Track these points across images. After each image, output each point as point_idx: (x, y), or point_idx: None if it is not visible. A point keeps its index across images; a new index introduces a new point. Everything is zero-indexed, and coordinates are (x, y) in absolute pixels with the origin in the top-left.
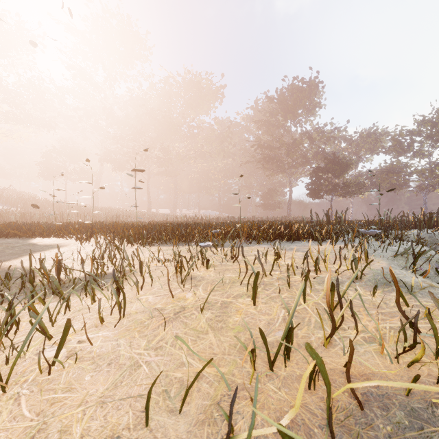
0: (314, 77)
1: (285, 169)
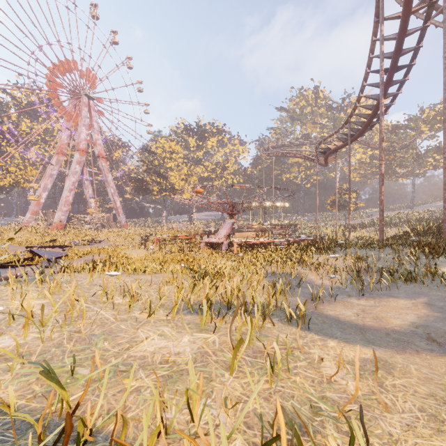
0: None
1: None
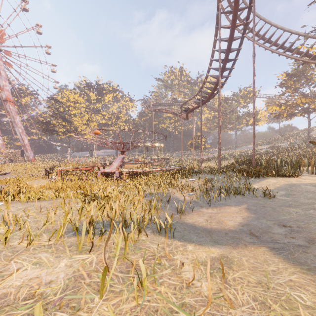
0: None
1: None
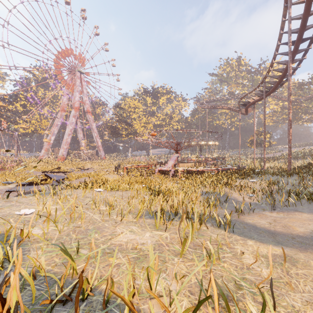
0: None
1: None
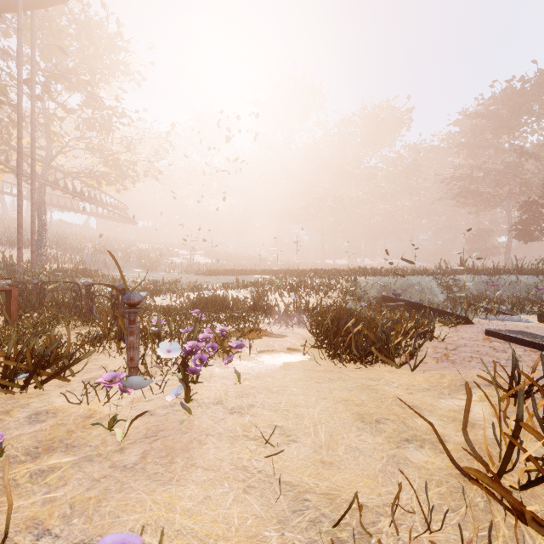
0: (542, 71)
1: (494, 202)
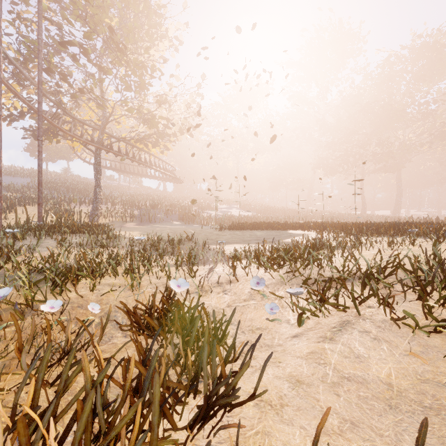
0: None
1: None
